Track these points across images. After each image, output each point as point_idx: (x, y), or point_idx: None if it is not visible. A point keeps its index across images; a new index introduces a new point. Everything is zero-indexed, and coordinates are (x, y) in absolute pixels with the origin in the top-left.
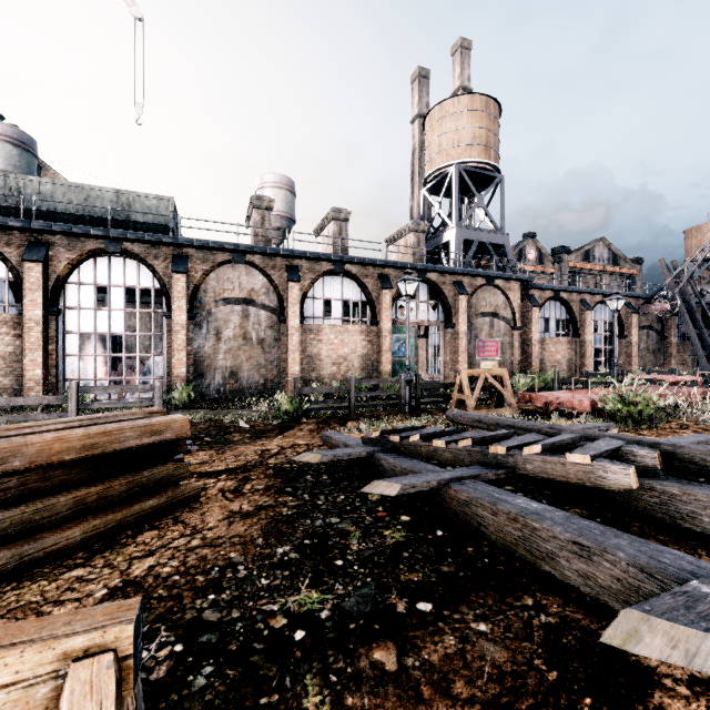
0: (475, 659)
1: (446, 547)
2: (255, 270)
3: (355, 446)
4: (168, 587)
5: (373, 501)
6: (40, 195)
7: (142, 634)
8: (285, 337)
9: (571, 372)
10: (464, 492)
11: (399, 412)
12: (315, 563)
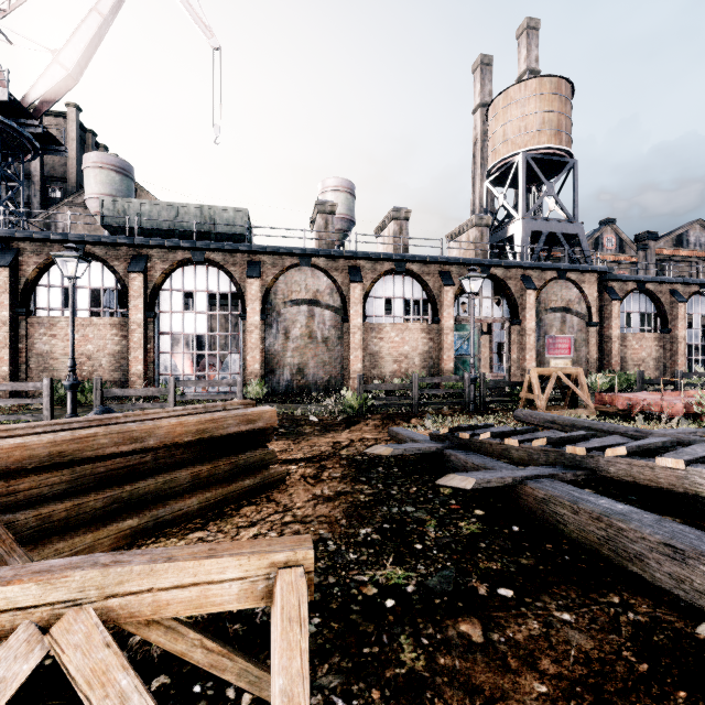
0: (560, 643)
1: (523, 542)
2: (320, 272)
3: (423, 442)
4: None
5: (445, 495)
6: (140, 215)
7: None
8: (348, 336)
9: (659, 371)
10: (541, 489)
11: (463, 410)
12: (396, 544)
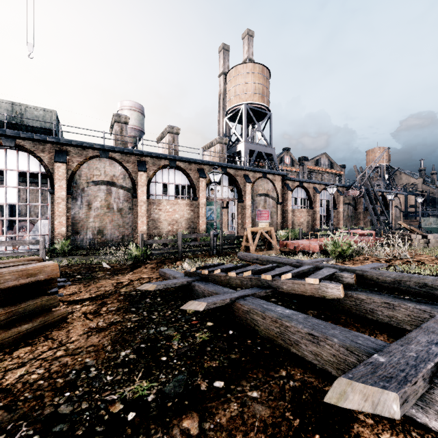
0: (249, 417)
1: (234, 341)
2: (116, 162)
3: (180, 278)
4: (33, 390)
5: (189, 314)
6: None
7: (6, 431)
8: (137, 207)
9: (309, 228)
10: (246, 305)
11: (210, 254)
12: (147, 360)
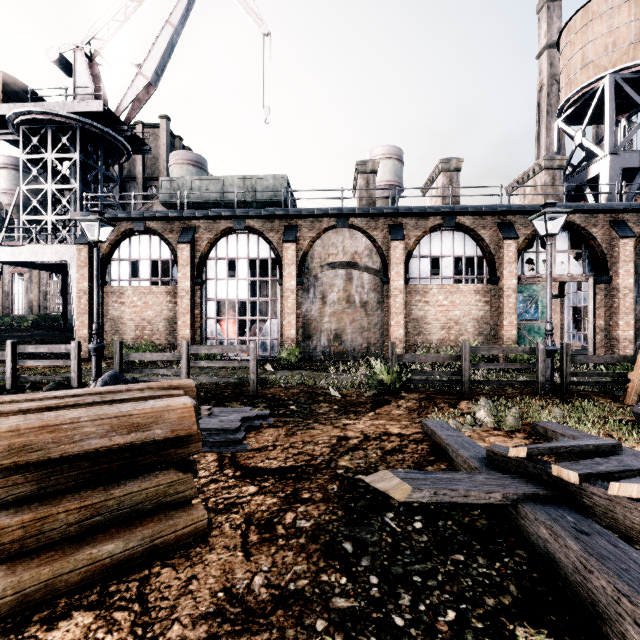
0: None
1: None
2: (358, 232)
3: (475, 464)
4: None
5: None
6: (192, 191)
7: None
8: (388, 300)
9: None
10: None
11: (536, 392)
12: None
